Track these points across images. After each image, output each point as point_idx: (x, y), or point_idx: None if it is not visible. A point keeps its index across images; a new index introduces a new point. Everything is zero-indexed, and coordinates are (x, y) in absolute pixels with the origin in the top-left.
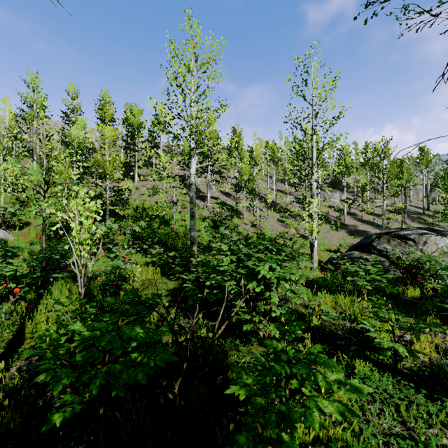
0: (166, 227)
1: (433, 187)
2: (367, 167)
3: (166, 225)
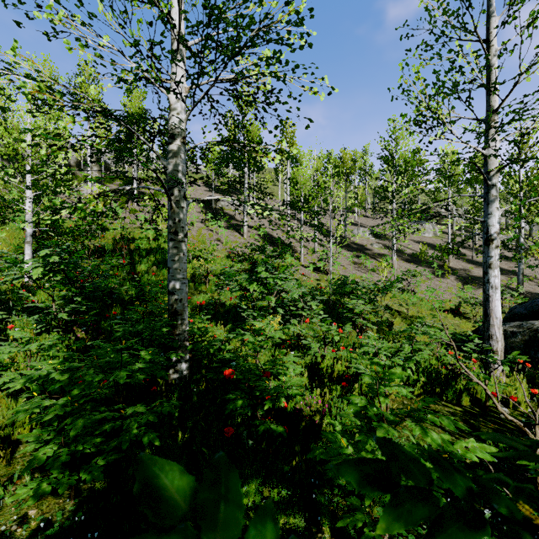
0: (164, 270)
1: None
2: (476, 186)
3: (165, 267)
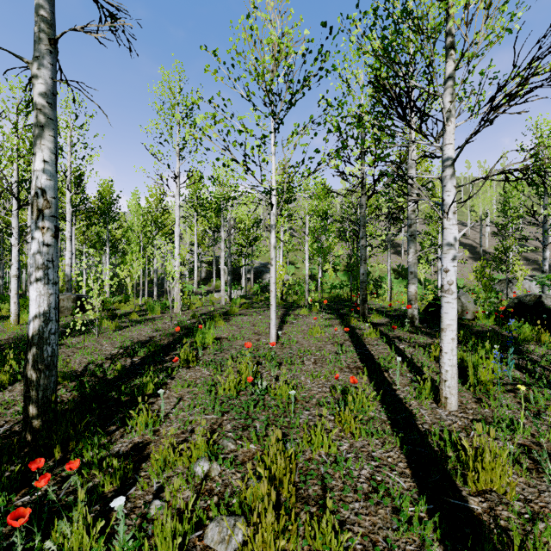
0: None
1: None
2: None
3: None
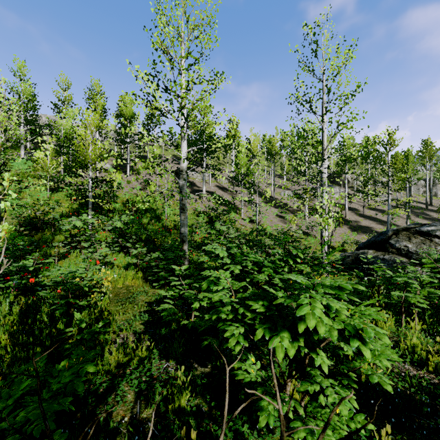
0: (157, 222)
1: (434, 182)
2: (368, 161)
3: (158, 221)
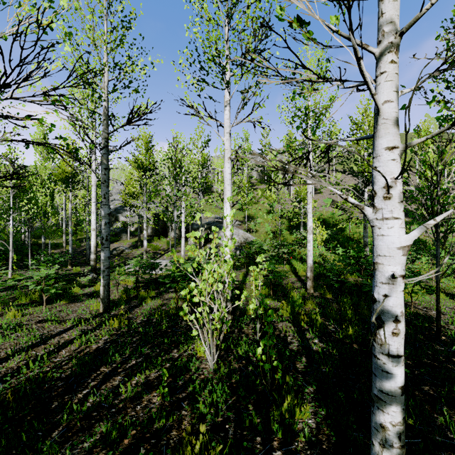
0: (342, 233)
1: None
2: None
3: (342, 232)
